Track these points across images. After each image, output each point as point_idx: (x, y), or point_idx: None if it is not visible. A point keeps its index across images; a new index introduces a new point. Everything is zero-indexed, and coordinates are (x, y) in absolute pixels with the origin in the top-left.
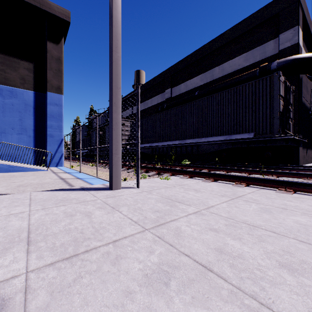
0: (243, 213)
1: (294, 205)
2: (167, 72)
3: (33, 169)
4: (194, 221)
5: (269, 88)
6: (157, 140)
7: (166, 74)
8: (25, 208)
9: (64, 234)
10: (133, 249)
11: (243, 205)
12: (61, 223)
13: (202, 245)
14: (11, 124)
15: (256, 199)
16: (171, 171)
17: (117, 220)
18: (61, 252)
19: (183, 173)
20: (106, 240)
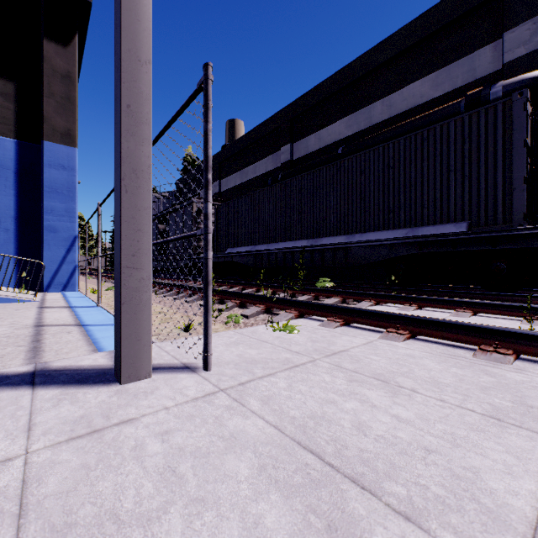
0: None
1: None
2: (285, 114)
3: None
4: None
5: (502, 127)
6: (264, 239)
7: (283, 117)
8: None
9: None
10: None
11: None
12: None
13: None
14: None
15: None
16: (298, 306)
17: None
18: None
19: (325, 312)
20: None
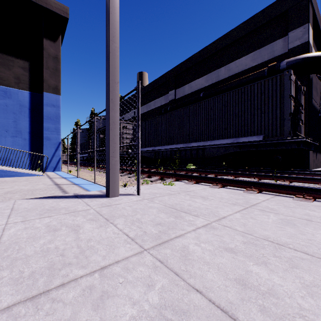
0: (263, 227)
1: (319, 215)
2: (171, 73)
3: (27, 174)
4: (205, 237)
5: (279, 88)
6: (160, 143)
7: (170, 75)
8: (1, 220)
9: (39, 257)
10: (126, 281)
11: (260, 216)
12: (40, 241)
13: (217, 274)
14: (5, 126)
15: (273, 208)
16: (175, 176)
17: (109, 236)
18: (27, 286)
19: (188, 178)
20: (92, 267)
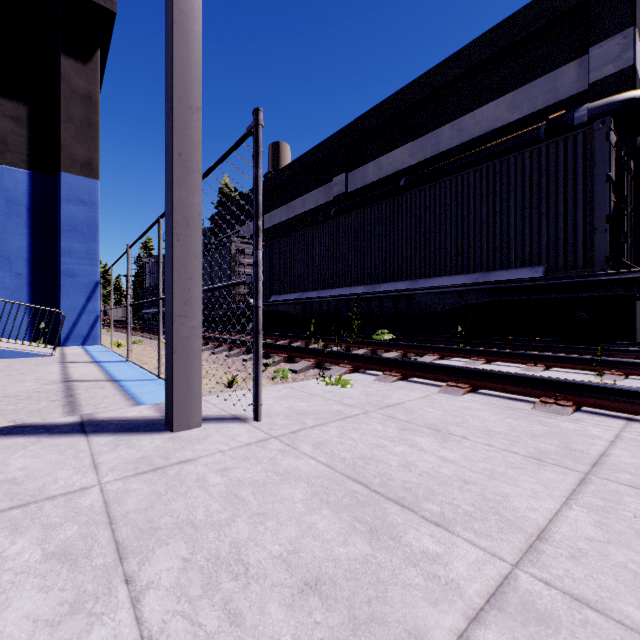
0: None
1: None
2: (338, 138)
3: (14, 353)
4: None
5: (582, 159)
6: (315, 284)
7: (336, 142)
8: None
9: None
10: None
11: None
12: None
13: None
14: None
15: None
16: (352, 360)
17: None
18: None
19: (381, 365)
20: None
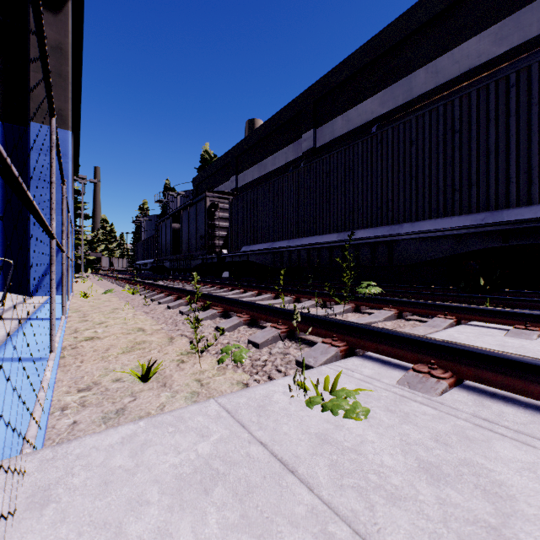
0: None
1: None
2: (307, 96)
3: None
4: None
5: None
6: (285, 234)
7: (305, 100)
8: None
9: None
10: None
11: None
12: None
13: None
14: None
15: None
16: (343, 331)
17: None
18: None
19: (401, 348)
20: None
